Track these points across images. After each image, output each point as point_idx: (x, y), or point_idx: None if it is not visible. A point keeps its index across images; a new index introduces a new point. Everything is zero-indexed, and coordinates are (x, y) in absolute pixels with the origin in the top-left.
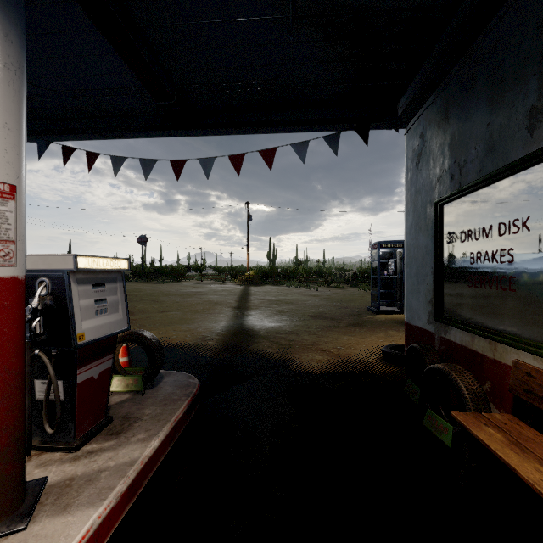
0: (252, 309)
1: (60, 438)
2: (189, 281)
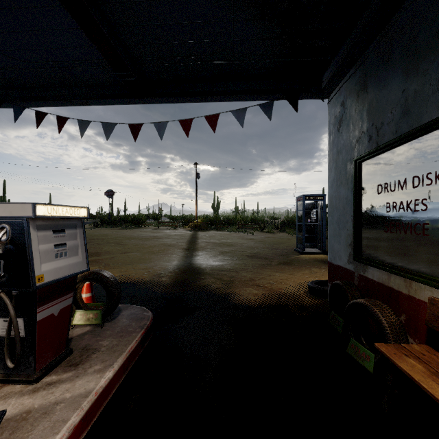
0: (199, 250)
1: (22, 371)
2: (148, 227)
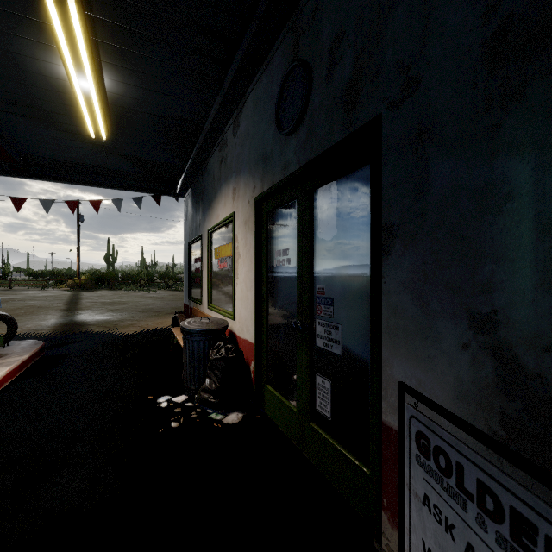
0: (83, 309)
1: None
2: None
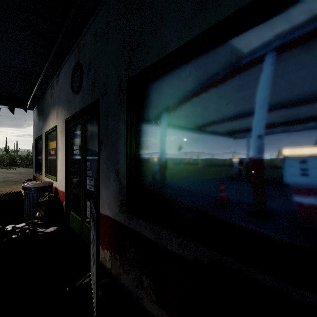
0: None
1: None
2: None
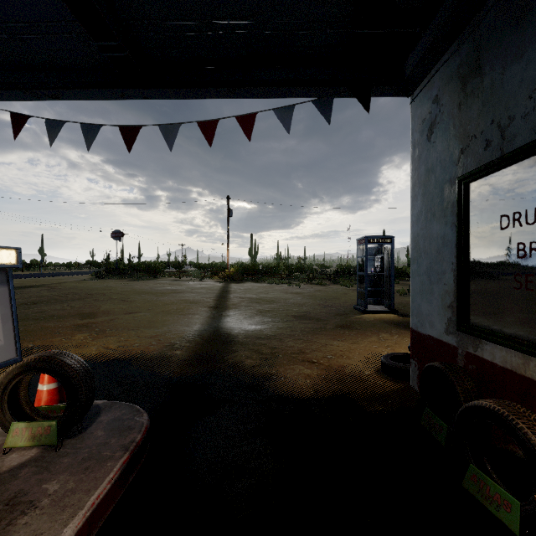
0: (231, 308)
1: None
2: (167, 278)
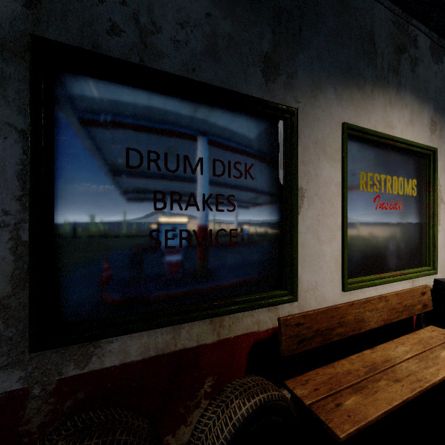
0: None
1: None
2: None
